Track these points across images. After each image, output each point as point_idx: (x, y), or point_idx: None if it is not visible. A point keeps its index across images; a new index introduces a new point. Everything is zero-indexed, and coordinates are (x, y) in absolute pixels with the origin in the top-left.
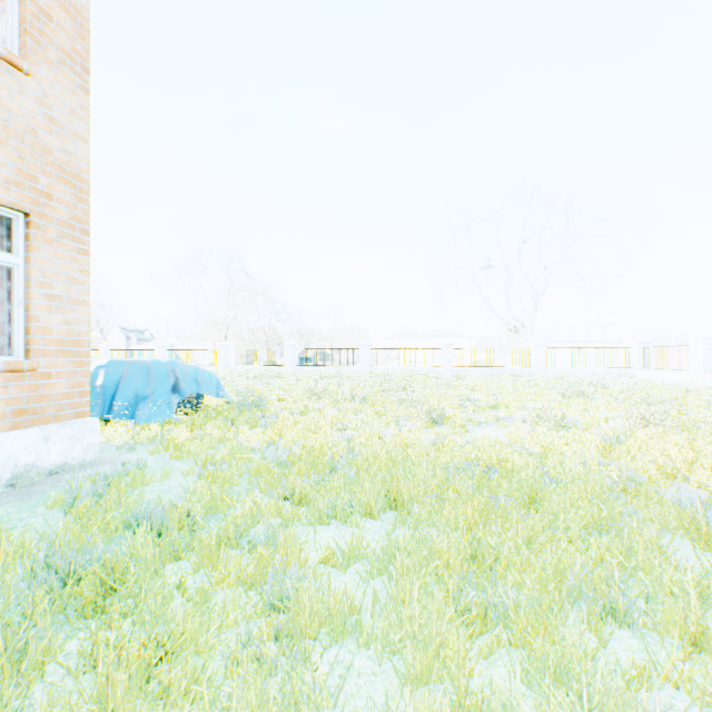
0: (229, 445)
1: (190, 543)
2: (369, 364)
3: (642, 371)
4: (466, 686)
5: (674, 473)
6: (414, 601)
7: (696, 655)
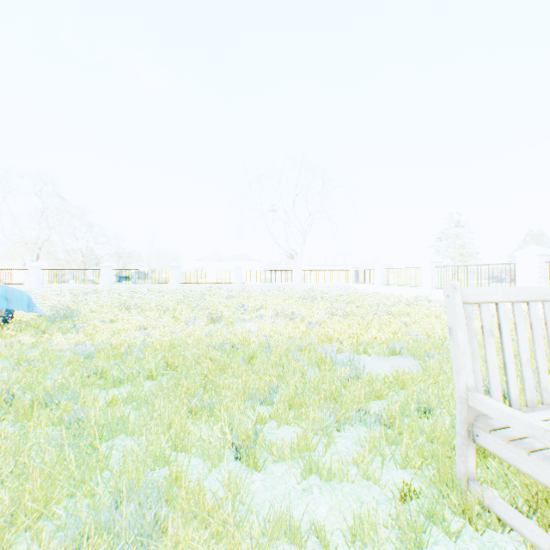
0: (42, 347)
1: (8, 409)
2: (178, 281)
3: (354, 284)
4: (176, 433)
5: (332, 339)
6: (161, 408)
7: (292, 409)
